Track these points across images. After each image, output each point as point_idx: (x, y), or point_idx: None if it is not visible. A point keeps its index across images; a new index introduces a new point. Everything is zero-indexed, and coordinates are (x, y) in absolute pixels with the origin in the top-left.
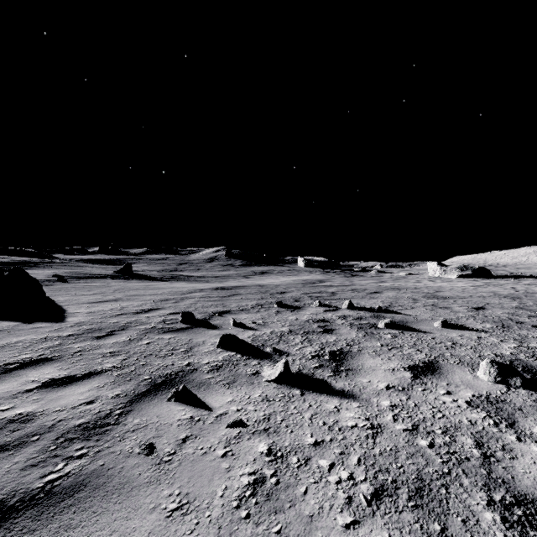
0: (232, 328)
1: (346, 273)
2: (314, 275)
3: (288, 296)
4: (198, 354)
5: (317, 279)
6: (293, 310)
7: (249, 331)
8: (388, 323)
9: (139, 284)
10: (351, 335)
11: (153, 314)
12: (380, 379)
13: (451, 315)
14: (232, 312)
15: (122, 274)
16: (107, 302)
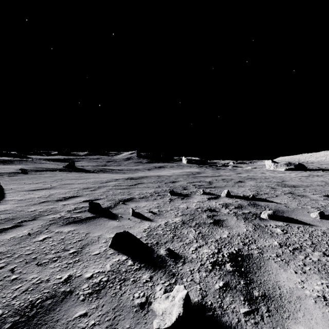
0: (130, 218)
1: (213, 168)
2: (193, 169)
3: (178, 185)
4: (85, 259)
5: (196, 171)
6: (183, 197)
7: (145, 222)
8: (271, 214)
9: (76, 175)
10: (242, 228)
11: (70, 201)
12: (324, 327)
13: (314, 203)
14: (134, 200)
15: (67, 168)
16: (42, 190)
